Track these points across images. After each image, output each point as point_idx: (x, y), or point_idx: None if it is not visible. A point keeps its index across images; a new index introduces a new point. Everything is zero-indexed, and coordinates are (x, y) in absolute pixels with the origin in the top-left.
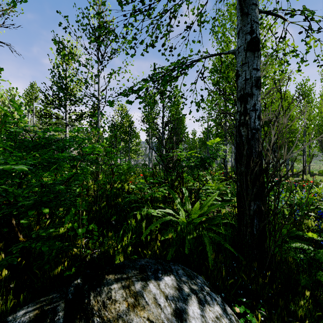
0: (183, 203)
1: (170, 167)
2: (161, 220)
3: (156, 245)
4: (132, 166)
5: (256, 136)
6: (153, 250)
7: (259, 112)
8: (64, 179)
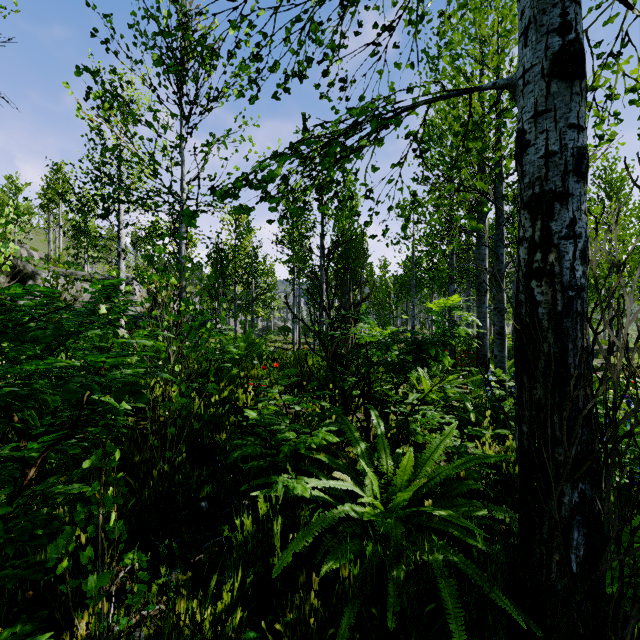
0: (372, 446)
1: (341, 358)
2: (322, 522)
3: (308, 603)
4: (260, 331)
5: (577, 306)
6: (301, 616)
7: (583, 241)
8: (30, 452)
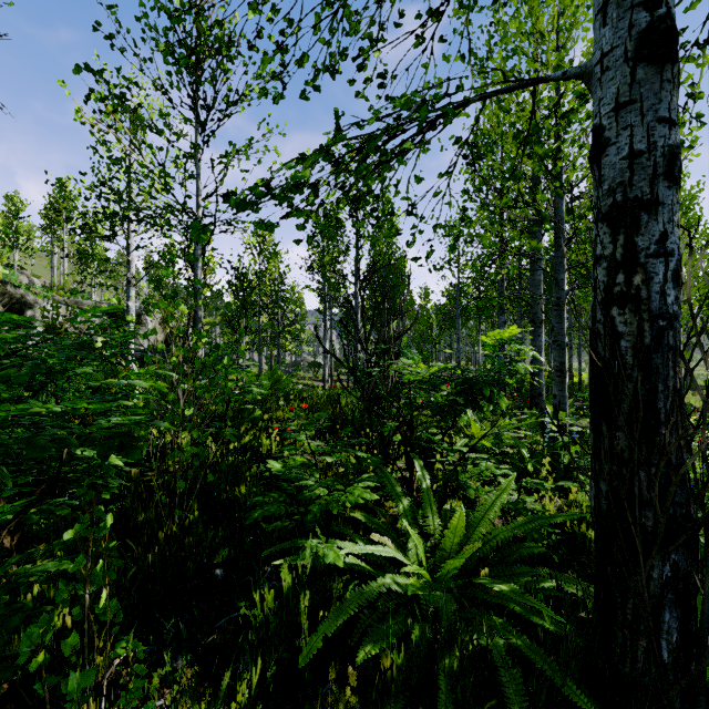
0: (415, 501)
1: (379, 399)
2: (359, 598)
3: (342, 700)
4: (287, 367)
5: (669, 339)
6: None
7: (676, 260)
8: None
